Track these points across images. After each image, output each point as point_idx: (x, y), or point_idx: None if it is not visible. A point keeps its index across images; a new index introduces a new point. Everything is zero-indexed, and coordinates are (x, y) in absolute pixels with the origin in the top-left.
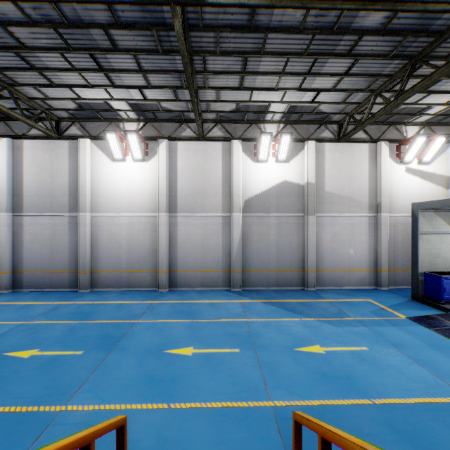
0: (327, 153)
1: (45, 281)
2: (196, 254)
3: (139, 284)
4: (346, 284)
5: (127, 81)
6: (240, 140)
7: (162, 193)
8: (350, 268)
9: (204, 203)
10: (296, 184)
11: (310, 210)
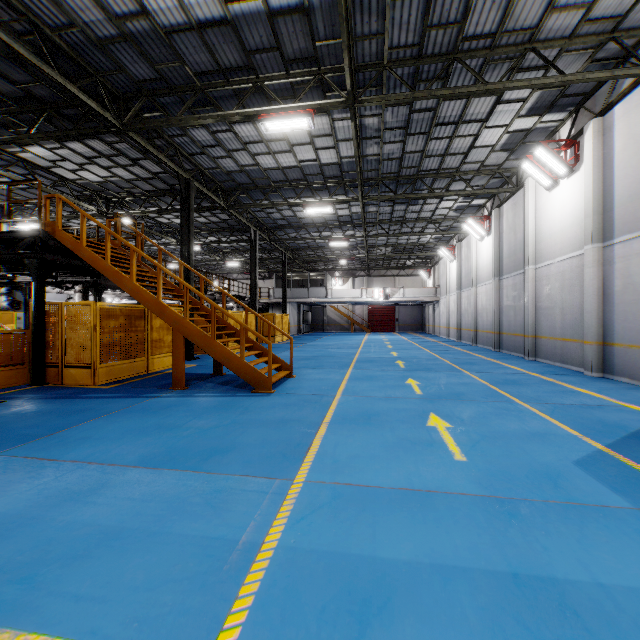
0: None
1: (511, 344)
2: None
3: (571, 360)
4: None
5: (483, 109)
6: None
7: (586, 212)
8: None
9: None
10: None
11: None
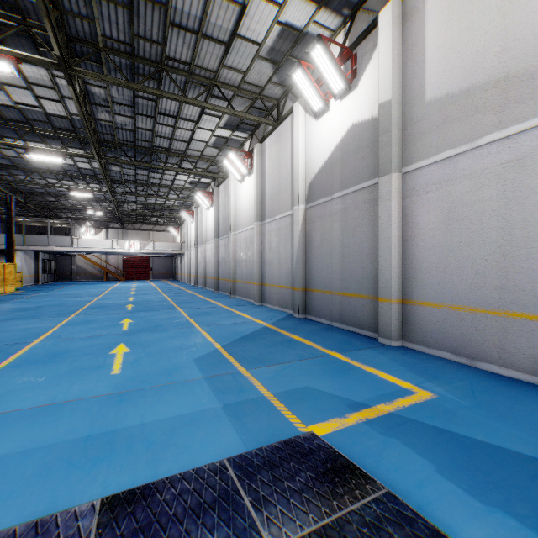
0: (430, 0)
1: (224, 287)
2: (275, 265)
3: (250, 295)
4: (490, 356)
5: (194, 114)
6: (298, 100)
7: (255, 201)
8: (506, 310)
9: (280, 202)
10: (368, 121)
11: (383, 165)
